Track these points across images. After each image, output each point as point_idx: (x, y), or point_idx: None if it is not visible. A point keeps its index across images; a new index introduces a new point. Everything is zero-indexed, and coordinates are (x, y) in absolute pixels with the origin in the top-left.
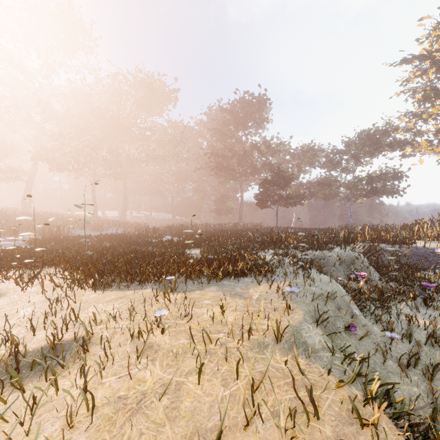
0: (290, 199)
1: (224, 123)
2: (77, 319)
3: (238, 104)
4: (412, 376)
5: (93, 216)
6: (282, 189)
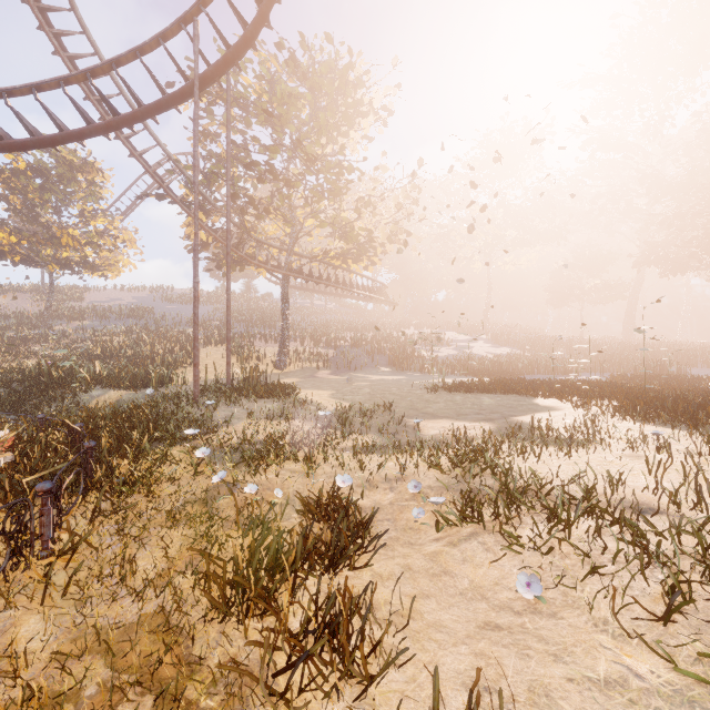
0: None
1: None
2: (598, 431)
3: None
4: None
5: None
6: None
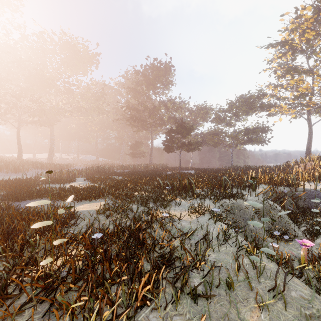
0: (191, 145)
1: (137, 83)
2: None
3: (149, 68)
4: None
5: (18, 159)
6: (184, 137)
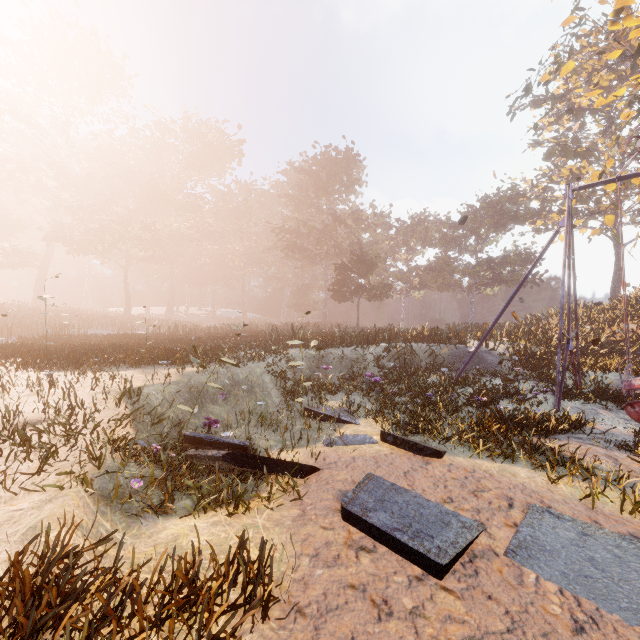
0: (372, 289)
1: (300, 187)
2: (1, 384)
3: (317, 162)
4: (252, 428)
5: (126, 314)
6: (363, 277)
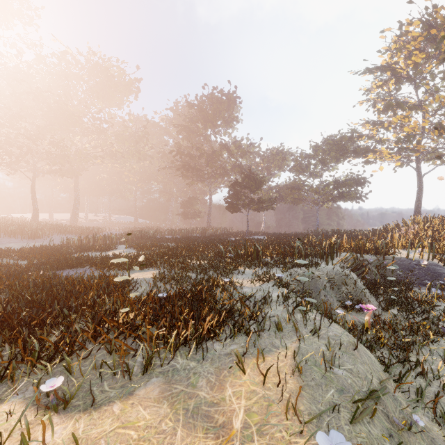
0: (262, 202)
1: (191, 119)
2: None
3: (207, 99)
4: None
5: (33, 220)
6: (253, 192)
